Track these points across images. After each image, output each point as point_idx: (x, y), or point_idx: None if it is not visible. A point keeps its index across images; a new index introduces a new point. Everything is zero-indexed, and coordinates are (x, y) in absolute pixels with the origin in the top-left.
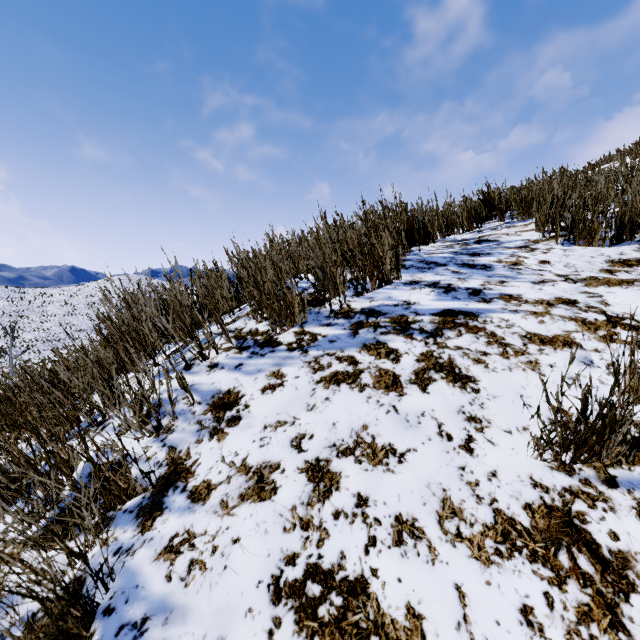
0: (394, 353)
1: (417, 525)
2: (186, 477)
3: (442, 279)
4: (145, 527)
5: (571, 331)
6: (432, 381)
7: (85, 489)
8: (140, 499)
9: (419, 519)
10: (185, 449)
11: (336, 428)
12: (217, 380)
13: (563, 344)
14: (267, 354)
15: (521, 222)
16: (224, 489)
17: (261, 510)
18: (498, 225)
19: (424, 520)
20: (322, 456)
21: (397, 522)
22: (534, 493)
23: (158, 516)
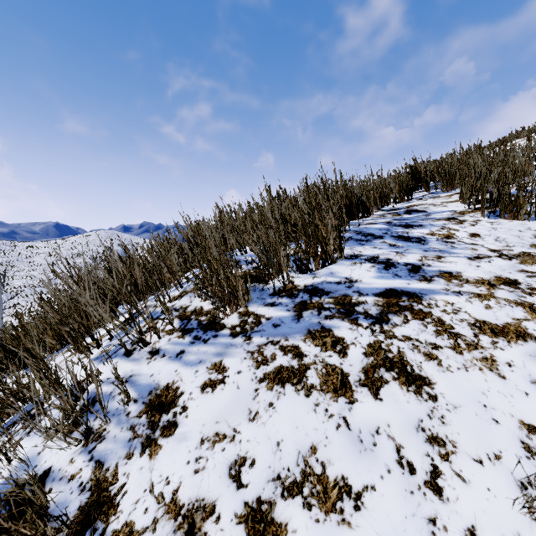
0: (340, 343)
1: None
2: (107, 513)
3: (381, 253)
4: None
5: (521, 319)
6: (383, 383)
7: None
8: None
9: None
10: (113, 466)
11: (281, 450)
12: (156, 371)
13: (516, 336)
14: (210, 340)
15: (444, 193)
16: None
17: None
18: (424, 195)
19: None
20: (264, 495)
21: None
22: None
23: None
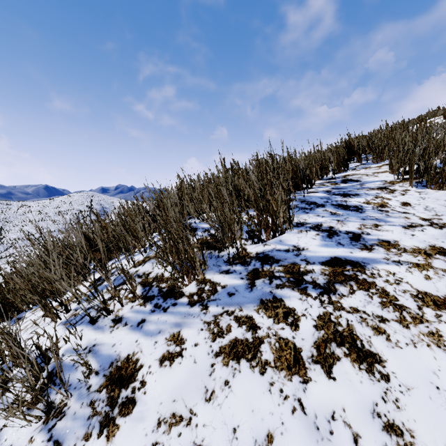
0: (292, 315)
1: None
2: None
3: (323, 221)
4: None
5: None
6: (335, 359)
7: None
8: None
9: None
10: None
11: (237, 438)
12: (118, 341)
13: None
14: (169, 308)
15: (375, 164)
16: None
17: None
18: (356, 166)
19: None
20: None
21: None
22: None
23: None
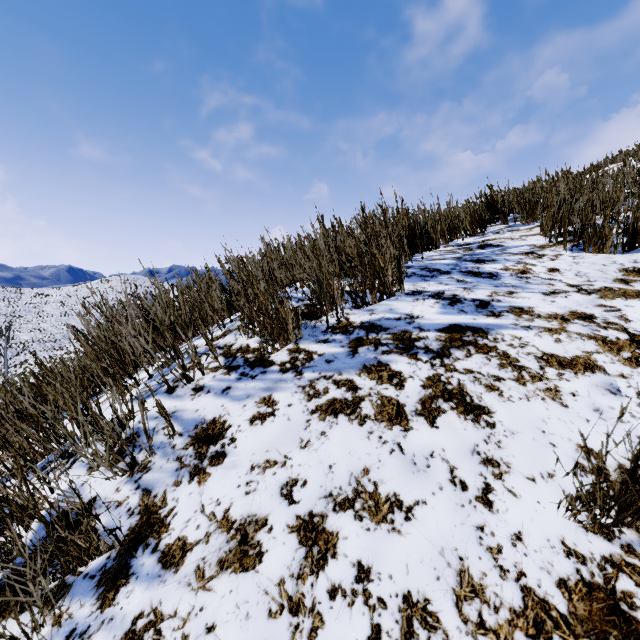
0: (397, 377)
1: (430, 609)
2: (159, 531)
3: (446, 289)
4: (106, 601)
5: (591, 352)
6: (441, 412)
7: (30, 561)
8: (104, 560)
9: (432, 600)
10: (161, 493)
11: (333, 472)
12: (202, 406)
13: (584, 368)
14: (258, 376)
15: (525, 226)
16: (201, 551)
17: (242, 585)
18: (501, 228)
19: (438, 602)
20: (316, 510)
21: (406, 604)
22: (568, 564)
23: (122, 585)
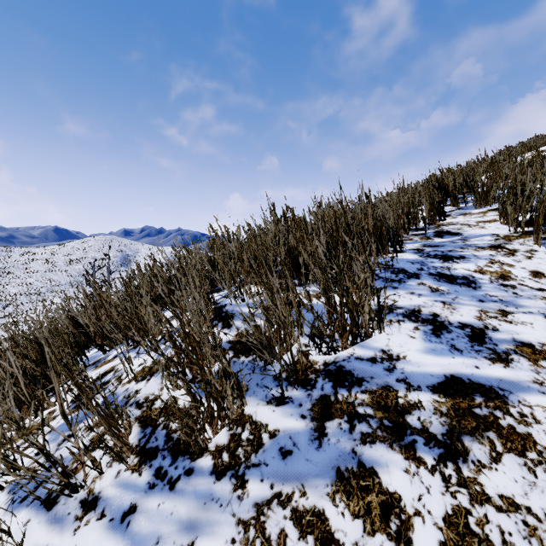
0: (396, 512)
1: None
2: None
3: (422, 303)
4: None
5: None
6: None
7: None
8: None
9: None
10: None
11: None
12: None
13: None
14: (179, 481)
15: (476, 209)
16: None
17: None
18: (451, 211)
19: None
20: None
21: None
22: None
23: None
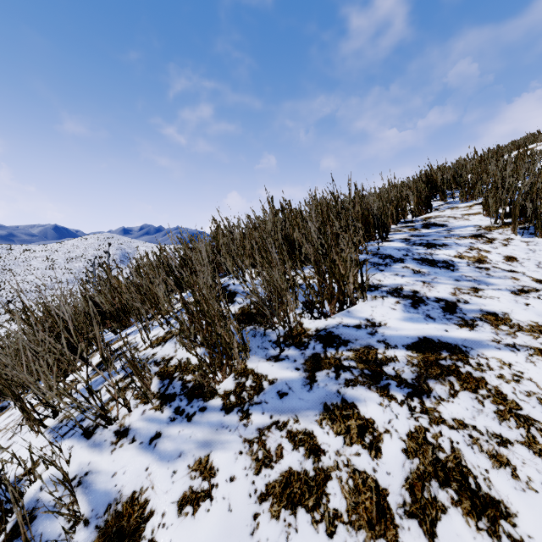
0: (370, 431)
1: None
2: None
3: (404, 283)
4: None
5: None
6: (440, 511)
7: None
8: None
9: None
10: None
11: None
12: (121, 467)
13: None
14: (195, 415)
15: (463, 203)
16: None
17: None
18: (439, 205)
19: None
20: None
21: None
22: None
23: None
